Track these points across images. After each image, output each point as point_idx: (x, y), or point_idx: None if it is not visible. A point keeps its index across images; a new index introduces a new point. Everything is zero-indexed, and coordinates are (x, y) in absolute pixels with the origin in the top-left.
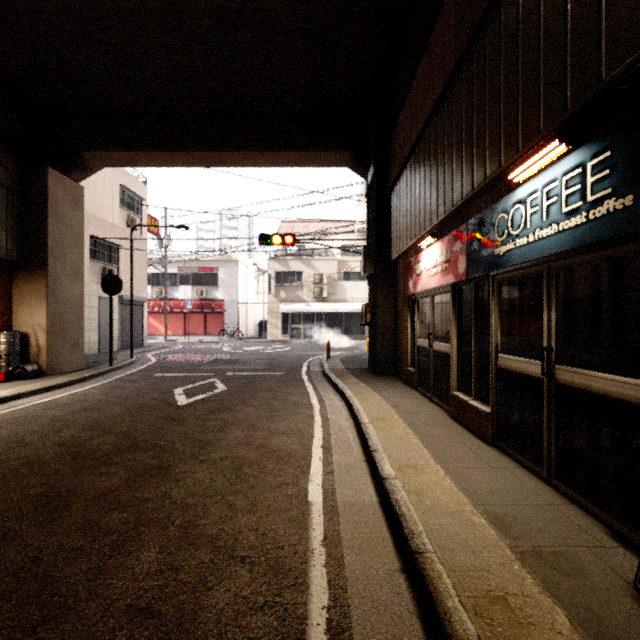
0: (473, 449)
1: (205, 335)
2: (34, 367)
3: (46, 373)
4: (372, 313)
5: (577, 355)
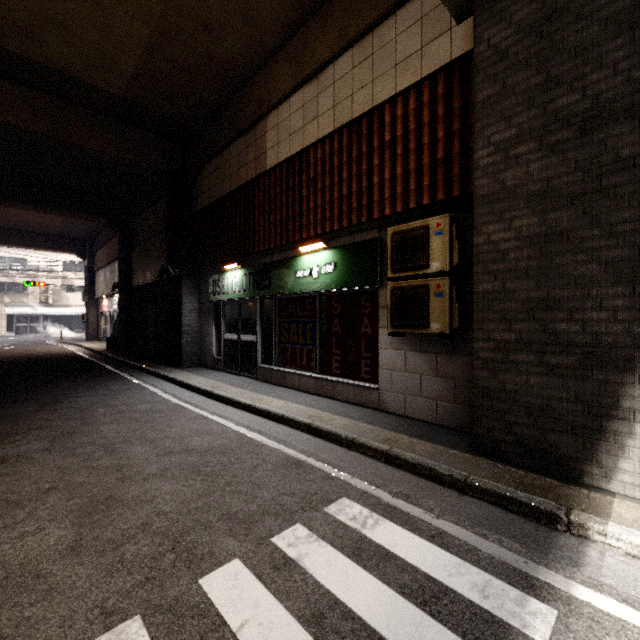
0: None
1: None
2: None
3: None
4: (87, 317)
5: None
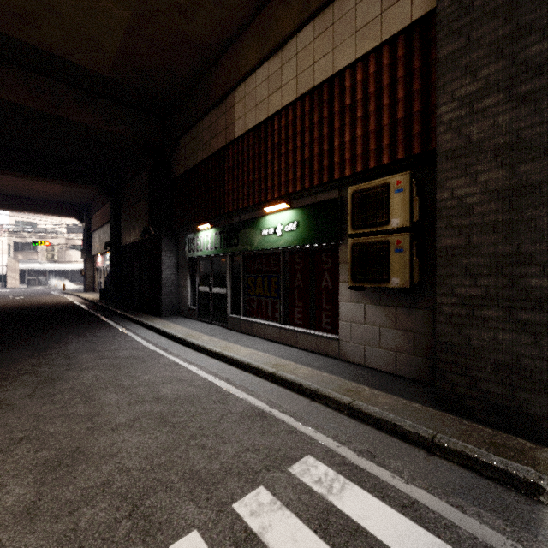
0: None
1: None
2: None
3: None
4: (85, 272)
5: None
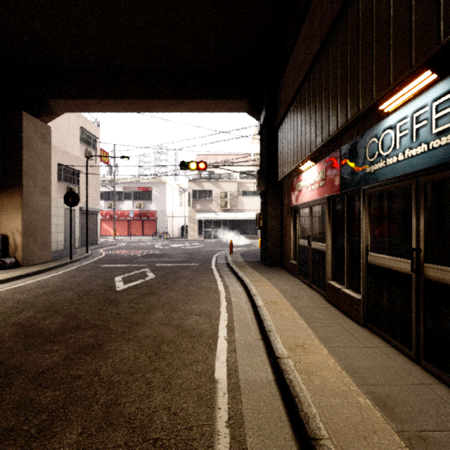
0: (348, 329)
1: (143, 236)
2: (12, 260)
3: (21, 264)
4: (264, 220)
5: (446, 255)
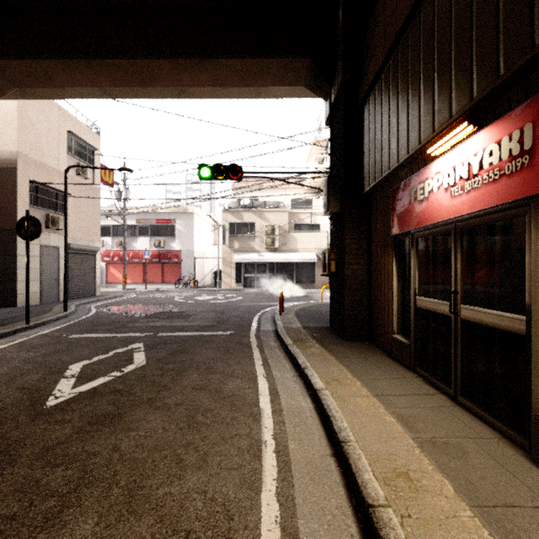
0: None
1: (163, 284)
2: None
3: None
4: (337, 261)
5: None
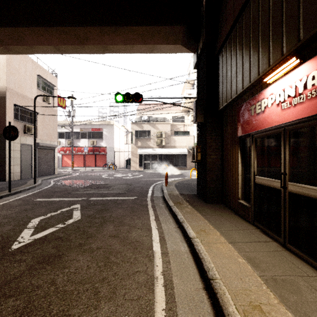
0: None
1: (95, 167)
2: None
3: None
4: (201, 153)
5: None
